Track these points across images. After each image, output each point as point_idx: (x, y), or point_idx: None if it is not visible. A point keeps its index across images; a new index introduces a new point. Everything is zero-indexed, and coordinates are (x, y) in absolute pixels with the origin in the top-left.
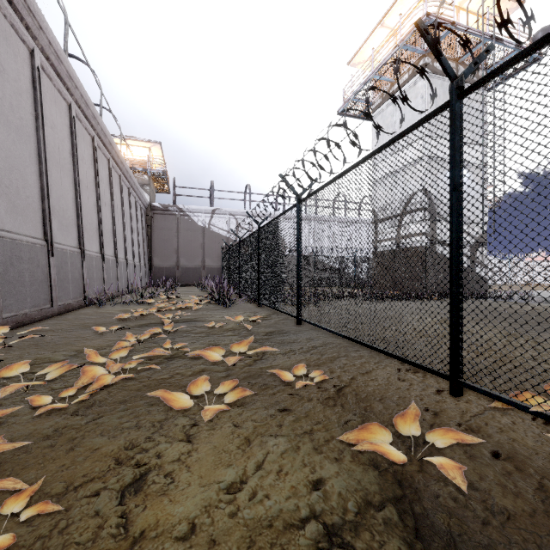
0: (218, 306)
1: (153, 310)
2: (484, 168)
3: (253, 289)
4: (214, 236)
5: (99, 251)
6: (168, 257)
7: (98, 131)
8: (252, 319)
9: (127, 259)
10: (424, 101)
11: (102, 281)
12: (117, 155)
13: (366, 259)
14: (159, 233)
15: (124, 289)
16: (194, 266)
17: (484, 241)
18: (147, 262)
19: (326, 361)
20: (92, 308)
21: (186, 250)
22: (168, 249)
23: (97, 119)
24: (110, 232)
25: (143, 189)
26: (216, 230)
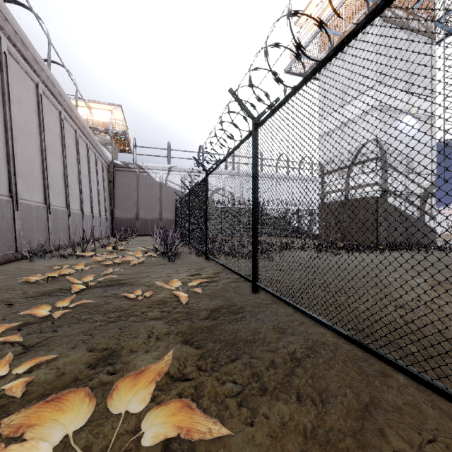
0: (163, 259)
1: (78, 268)
2: (433, 119)
3: (202, 240)
4: (170, 191)
5: (43, 201)
6: (128, 210)
7: (43, 78)
8: (192, 285)
9: (83, 210)
10: (375, 50)
11: (47, 232)
12: (70, 109)
13: (308, 212)
14: (120, 188)
15: (78, 239)
16: (152, 218)
17: (433, 192)
18: (109, 214)
19: (344, 438)
20: (20, 263)
21: (145, 203)
22: (129, 203)
23: (40, 64)
24: (60, 183)
25: (106, 148)
26: (173, 186)
